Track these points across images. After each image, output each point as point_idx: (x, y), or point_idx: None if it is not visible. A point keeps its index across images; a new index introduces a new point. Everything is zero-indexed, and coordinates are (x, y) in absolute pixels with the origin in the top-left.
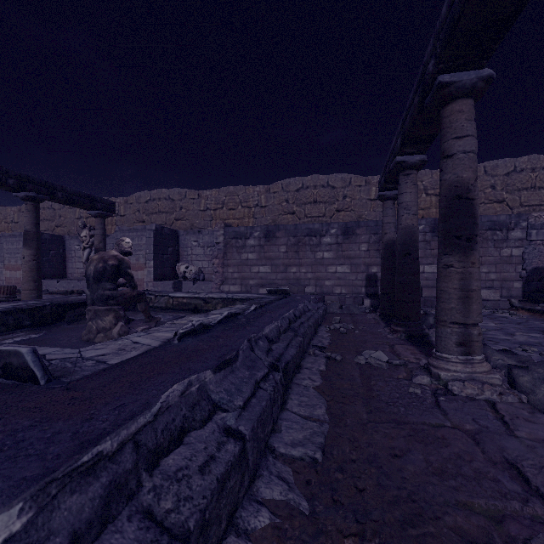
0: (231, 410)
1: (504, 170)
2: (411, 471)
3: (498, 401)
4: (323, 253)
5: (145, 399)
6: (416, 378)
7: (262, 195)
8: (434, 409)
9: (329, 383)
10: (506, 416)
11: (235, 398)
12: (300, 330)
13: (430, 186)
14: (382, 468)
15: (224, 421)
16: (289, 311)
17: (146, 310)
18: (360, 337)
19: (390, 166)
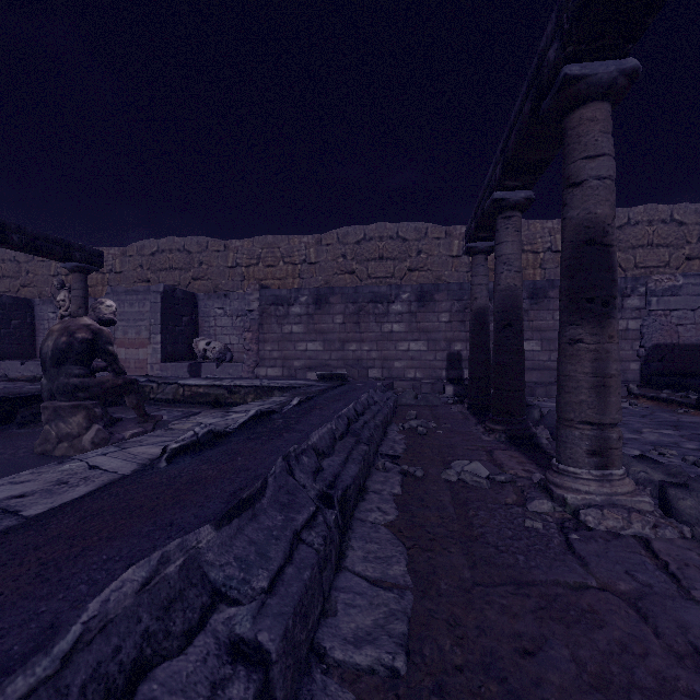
0: (246, 601)
1: (616, 222)
2: (556, 684)
3: (652, 537)
4: (392, 325)
5: (53, 614)
6: (532, 504)
7: (311, 248)
8: (567, 555)
9: (408, 516)
10: (670, 563)
11: (253, 574)
12: (364, 433)
13: (526, 241)
14: (507, 682)
15: (231, 625)
16: (348, 406)
17: (139, 406)
18: (446, 440)
19: (484, 206)
